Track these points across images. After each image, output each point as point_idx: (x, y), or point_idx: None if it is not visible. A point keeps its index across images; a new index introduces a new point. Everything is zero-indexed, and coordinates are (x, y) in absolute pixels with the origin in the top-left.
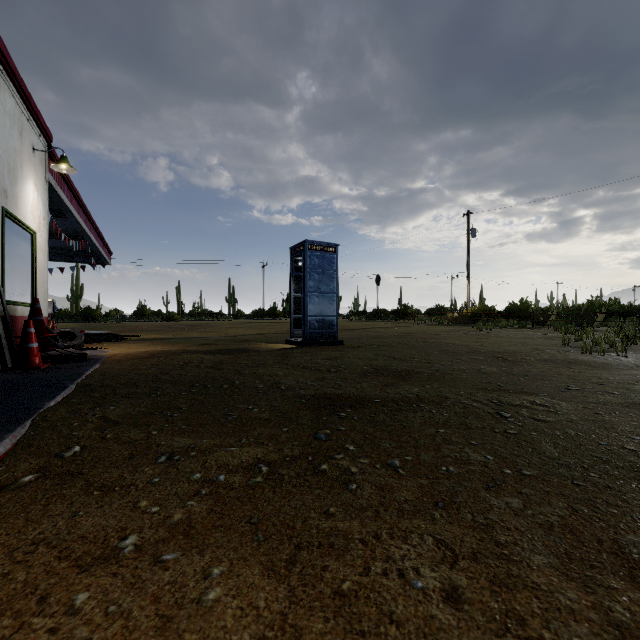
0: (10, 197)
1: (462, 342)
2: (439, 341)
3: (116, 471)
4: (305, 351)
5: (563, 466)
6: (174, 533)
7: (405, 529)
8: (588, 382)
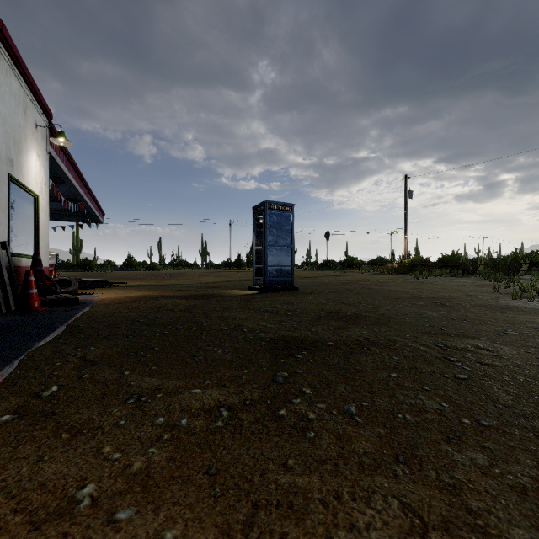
0: (15, 165)
1: (402, 289)
2: (382, 288)
3: (87, 412)
4: (265, 296)
5: (520, 415)
6: (132, 484)
7: (367, 488)
8: (524, 326)
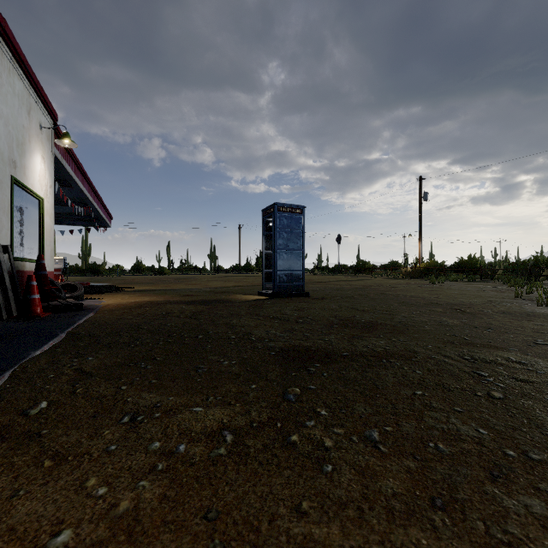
0: (19, 167)
1: (418, 294)
2: (396, 293)
3: (75, 433)
4: (275, 302)
5: None
6: (116, 531)
7: (400, 546)
8: None
